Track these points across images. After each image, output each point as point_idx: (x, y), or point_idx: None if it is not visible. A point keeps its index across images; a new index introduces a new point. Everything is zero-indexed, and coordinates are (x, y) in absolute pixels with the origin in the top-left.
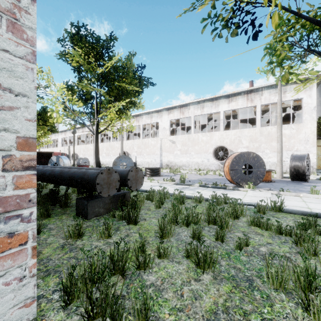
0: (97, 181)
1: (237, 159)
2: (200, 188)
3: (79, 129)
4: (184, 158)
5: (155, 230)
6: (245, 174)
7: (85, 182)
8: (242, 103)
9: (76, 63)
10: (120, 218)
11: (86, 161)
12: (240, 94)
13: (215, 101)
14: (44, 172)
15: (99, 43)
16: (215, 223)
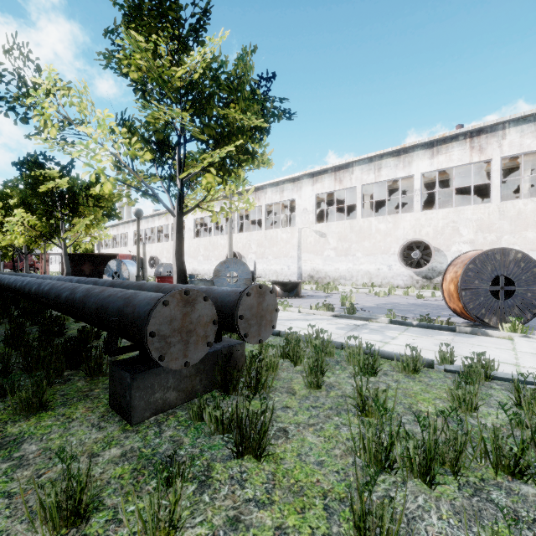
0: (151, 327)
1: (478, 264)
2: (392, 327)
3: (161, 216)
4: (342, 263)
5: (325, 493)
6: (495, 299)
7: (126, 324)
8: (459, 155)
9: (138, 73)
10: (216, 429)
11: (170, 270)
12: (456, 138)
13: (405, 155)
14: (60, 293)
15: (174, 3)
16: (520, 474)
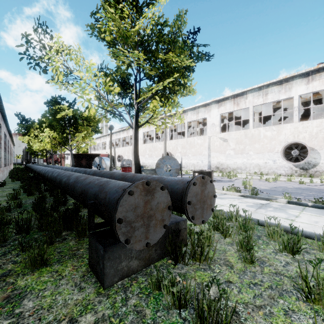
0: (119, 214)
1: None
2: (291, 206)
3: (124, 131)
4: (239, 159)
5: None
6: None
7: (99, 207)
8: None
9: (111, 36)
10: (172, 304)
11: (129, 163)
12: None
13: (286, 84)
14: (61, 178)
15: None
16: None
